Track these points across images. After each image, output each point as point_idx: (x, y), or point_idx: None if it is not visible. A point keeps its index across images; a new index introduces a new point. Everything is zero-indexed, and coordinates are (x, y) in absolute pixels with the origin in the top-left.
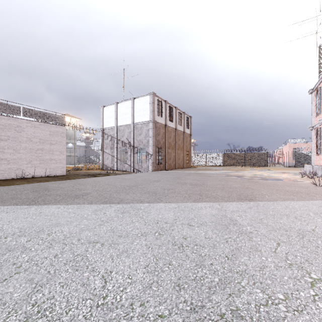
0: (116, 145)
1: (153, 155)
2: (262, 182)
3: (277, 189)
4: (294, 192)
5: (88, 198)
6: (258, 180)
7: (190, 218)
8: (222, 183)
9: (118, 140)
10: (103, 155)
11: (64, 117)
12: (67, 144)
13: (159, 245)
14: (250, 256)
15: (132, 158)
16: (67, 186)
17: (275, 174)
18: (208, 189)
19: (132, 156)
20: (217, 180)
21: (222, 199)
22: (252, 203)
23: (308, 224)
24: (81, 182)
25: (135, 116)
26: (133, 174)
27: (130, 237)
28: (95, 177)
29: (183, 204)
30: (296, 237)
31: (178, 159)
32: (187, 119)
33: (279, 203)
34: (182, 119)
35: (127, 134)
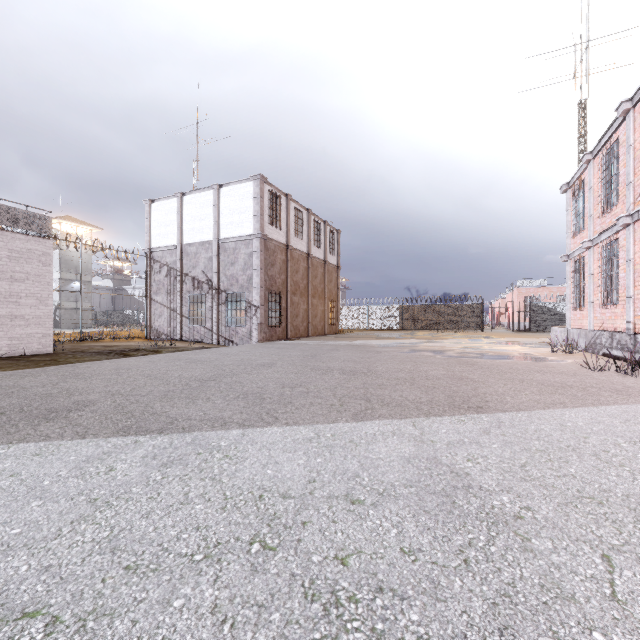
0: (180, 285)
1: (261, 307)
2: (485, 365)
3: (522, 380)
4: (557, 387)
5: (81, 418)
6: (477, 360)
7: (350, 472)
8: (408, 369)
9: (185, 275)
10: (150, 308)
11: (48, 219)
12: (68, 282)
13: (259, 606)
14: (555, 630)
15: (214, 315)
16: (39, 383)
17: (502, 347)
18: (380, 383)
19: (214, 310)
20: (395, 360)
21: (416, 409)
22: (486, 418)
23: (635, 477)
24: (83, 372)
25: (221, 225)
26: (216, 349)
27: (166, 572)
28: (124, 357)
29: (329, 426)
30: (635, 525)
31: (314, 317)
32: (332, 237)
33: (543, 415)
34: (322, 236)
35: (204, 263)
